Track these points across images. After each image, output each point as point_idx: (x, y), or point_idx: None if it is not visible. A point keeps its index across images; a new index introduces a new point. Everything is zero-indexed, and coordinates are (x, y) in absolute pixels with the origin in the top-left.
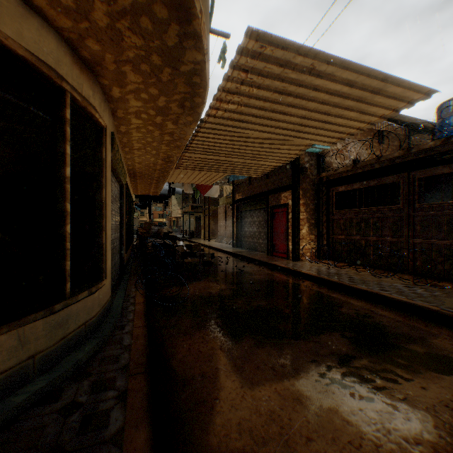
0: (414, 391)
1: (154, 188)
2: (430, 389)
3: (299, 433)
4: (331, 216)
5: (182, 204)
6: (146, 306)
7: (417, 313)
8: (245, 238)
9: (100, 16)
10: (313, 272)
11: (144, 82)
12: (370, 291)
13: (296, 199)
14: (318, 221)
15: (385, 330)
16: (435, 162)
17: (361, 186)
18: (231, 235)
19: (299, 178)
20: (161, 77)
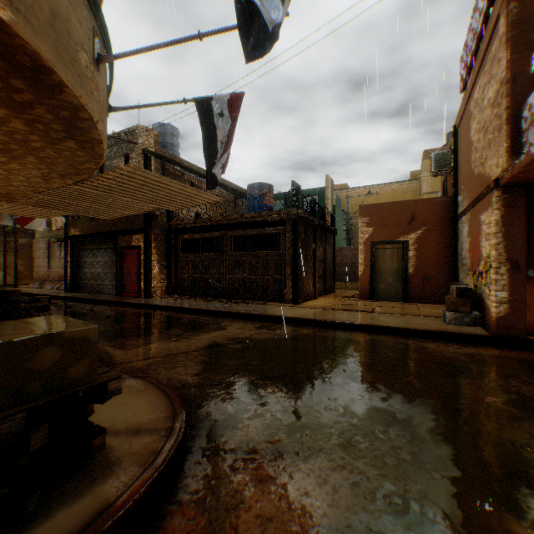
0: (206, 336)
1: None
2: (212, 335)
3: (157, 353)
4: (179, 259)
5: None
6: None
7: (221, 315)
8: (85, 280)
9: (38, 144)
10: (164, 303)
11: (40, 163)
12: (200, 308)
13: (148, 242)
14: (168, 263)
15: (203, 324)
16: (238, 228)
17: (200, 236)
18: (60, 278)
19: (151, 224)
20: (58, 165)
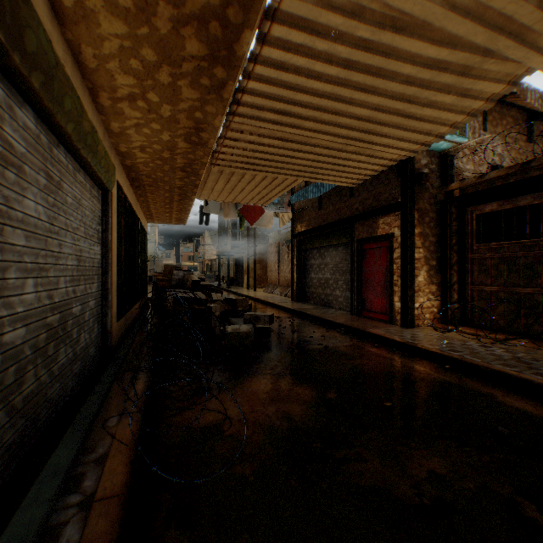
0: None
1: (177, 212)
2: None
3: None
4: (467, 254)
5: (219, 242)
6: (122, 518)
7: None
8: (311, 288)
9: None
10: (467, 355)
11: None
12: None
13: (409, 225)
14: (441, 263)
15: None
16: None
17: (536, 200)
18: (286, 283)
19: (414, 192)
20: None
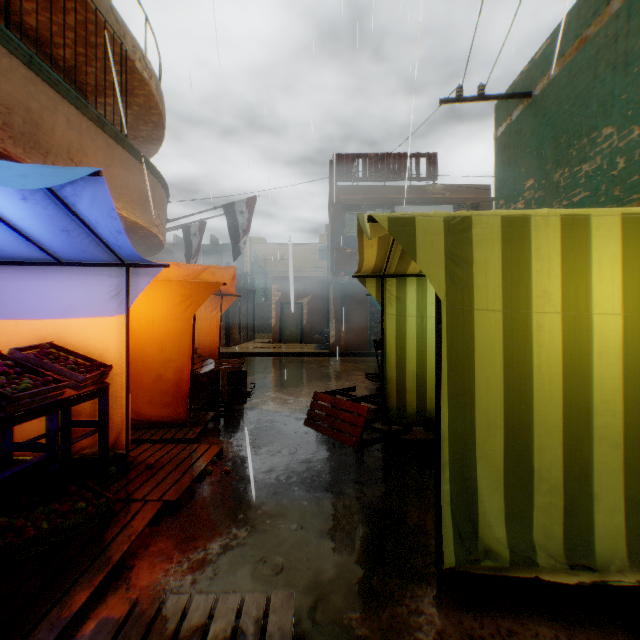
0: None
1: None
2: None
3: None
4: None
5: None
6: None
7: None
8: None
9: None
10: None
11: None
12: None
13: None
14: None
15: None
16: None
17: None
18: None
19: None
20: None
